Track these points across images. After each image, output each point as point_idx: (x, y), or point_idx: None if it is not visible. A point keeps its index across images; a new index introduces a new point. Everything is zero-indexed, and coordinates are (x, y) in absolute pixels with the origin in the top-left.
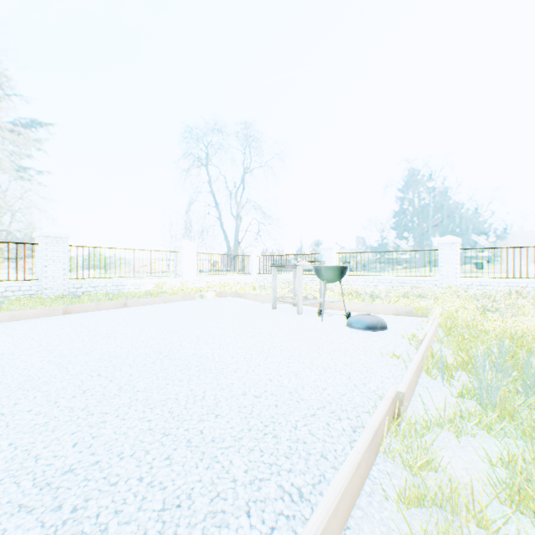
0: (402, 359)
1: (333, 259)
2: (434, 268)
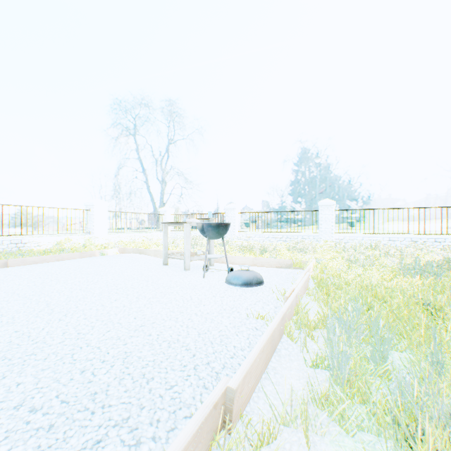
0: (266, 320)
1: (236, 218)
2: (316, 226)
